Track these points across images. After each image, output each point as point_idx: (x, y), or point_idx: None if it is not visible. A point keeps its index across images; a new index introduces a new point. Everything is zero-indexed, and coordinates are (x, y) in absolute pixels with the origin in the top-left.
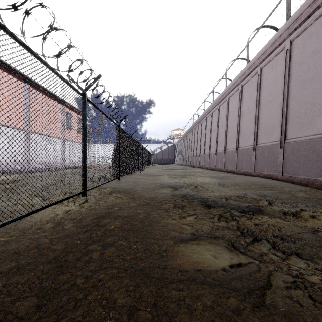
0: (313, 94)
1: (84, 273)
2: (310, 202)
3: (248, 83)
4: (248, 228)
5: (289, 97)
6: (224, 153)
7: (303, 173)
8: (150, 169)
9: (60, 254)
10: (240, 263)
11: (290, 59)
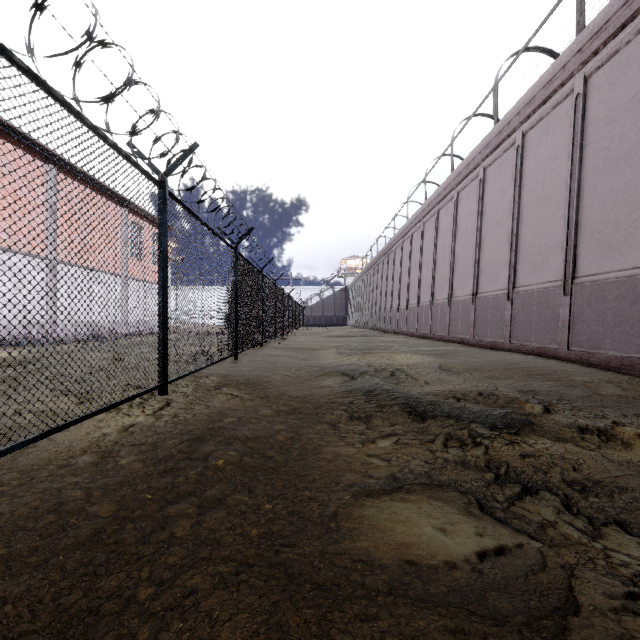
0: (632, 185)
1: (155, 574)
2: (630, 406)
3: (496, 163)
4: (510, 465)
5: (582, 191)
6: (447, 304)
7: (612, 346)
8: (298, 337)
9: (105, 526)
10: (501, 549)
11: (583, 113)
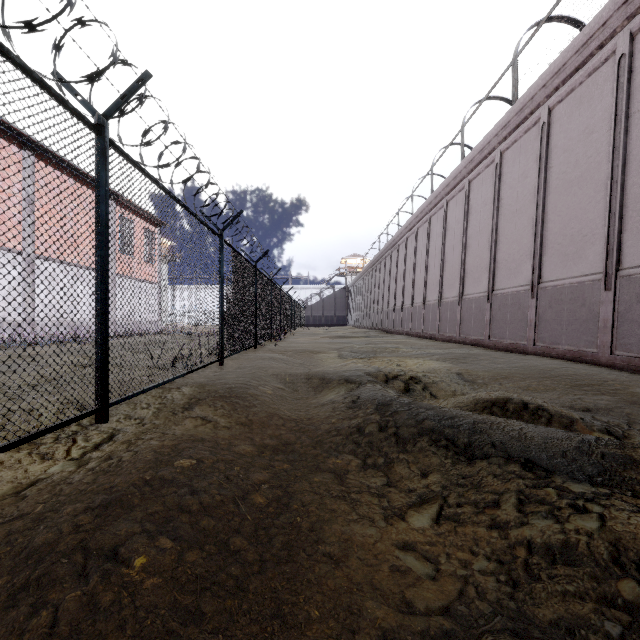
0: None
1: None
2: None
3: (516, 145)
4: None
5: (628, 167)
6: (458, 302)
7: None
8: (297, 338)
9: None
10: None
11: (629, 76)
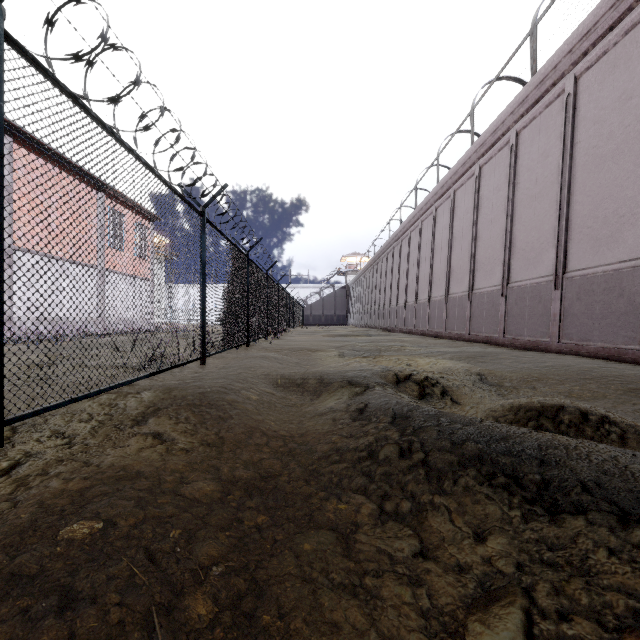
0: None
1: None
2: None
3: (535, 123)
4: None
5: None
6: (467, 298)
7: None
8: (295, 337)
9: None
10: None
11: None
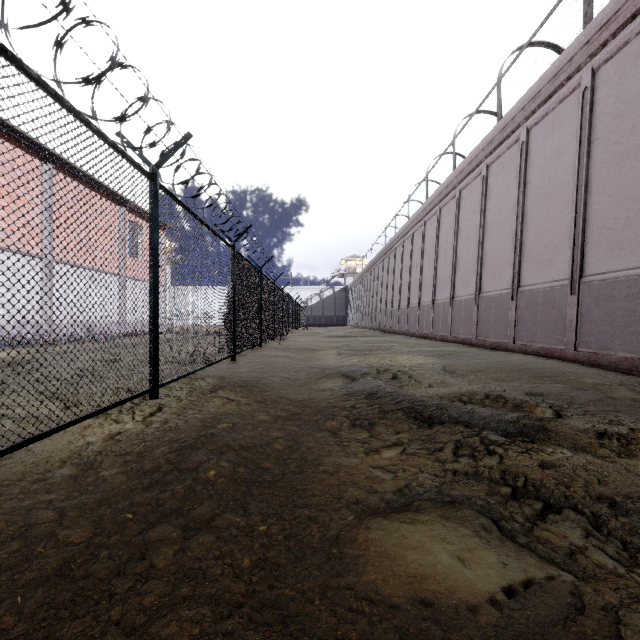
0: None
1: (127, 620)
2: None
3: (500, 160)
4: (528, 479)
5: (590, 187)
6: (449, 304)
7: (622, 347)
8: (298, 338)
9: (75, 555)
10: (529, 584)
11: (591, 107)
